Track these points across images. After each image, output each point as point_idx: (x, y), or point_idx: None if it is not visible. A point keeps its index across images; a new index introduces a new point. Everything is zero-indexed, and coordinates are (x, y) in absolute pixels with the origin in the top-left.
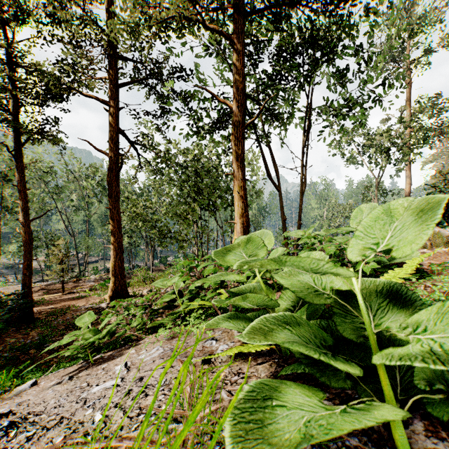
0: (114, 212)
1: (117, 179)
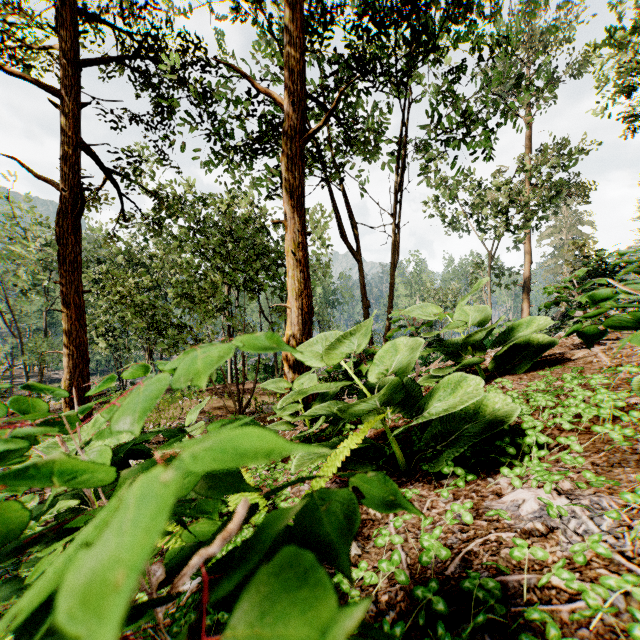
0: (69, 290)
1: (76, 230)
